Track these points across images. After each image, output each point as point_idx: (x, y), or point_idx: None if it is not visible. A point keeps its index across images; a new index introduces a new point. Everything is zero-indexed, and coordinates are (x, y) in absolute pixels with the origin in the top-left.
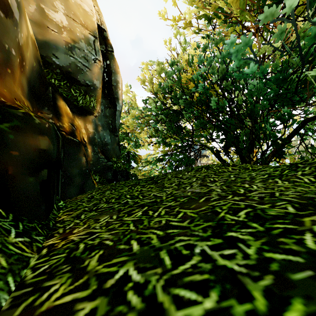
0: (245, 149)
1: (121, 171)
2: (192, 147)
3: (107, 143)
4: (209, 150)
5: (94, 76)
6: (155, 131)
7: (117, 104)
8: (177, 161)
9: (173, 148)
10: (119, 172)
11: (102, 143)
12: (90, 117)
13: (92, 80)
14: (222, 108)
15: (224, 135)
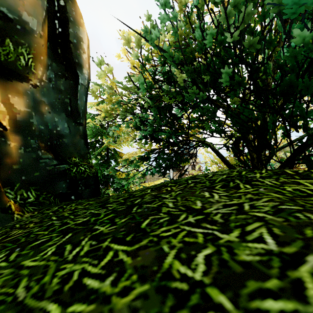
0: (273, 145)
1: (86, 178)
2: (188, 143)
3: (63, 134)
4: (207, 147)
5: (22, 4)
6: (140, 122)
7: (80, 74)
8: (168, 161)
9: (162, 145)
10: (81, 179)
11: (52, 134)
12: (19, 85)
13: (16, 9)
14: (242, 82)
15: (238, 125)
